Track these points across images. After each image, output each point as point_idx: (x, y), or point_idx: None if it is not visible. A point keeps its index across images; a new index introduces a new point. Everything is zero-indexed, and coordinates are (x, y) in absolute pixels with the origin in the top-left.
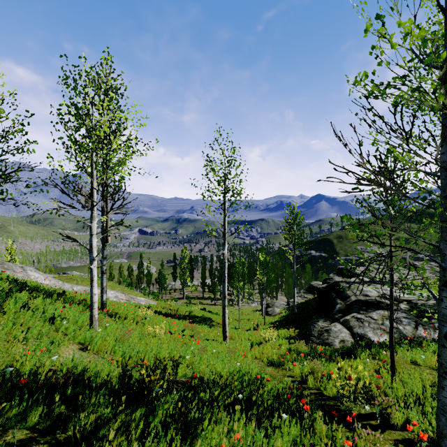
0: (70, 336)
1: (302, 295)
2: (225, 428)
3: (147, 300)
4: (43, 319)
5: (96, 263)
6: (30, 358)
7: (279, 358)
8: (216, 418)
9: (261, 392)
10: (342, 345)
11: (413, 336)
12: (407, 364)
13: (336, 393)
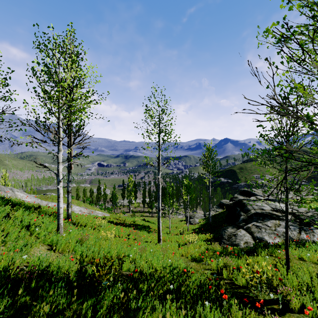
0: (41, 239)
1: (215, 209)
2: (159, 316)
3: (103, 213)
4: (21, 226)
5: (61, 184)
6: (5, 257)
7: (200, 256)
8: (152, 305)
9: (187, 283)
10: (246, 245)
11: (297, 239)
12: (296, 260)
13: (244, 283)
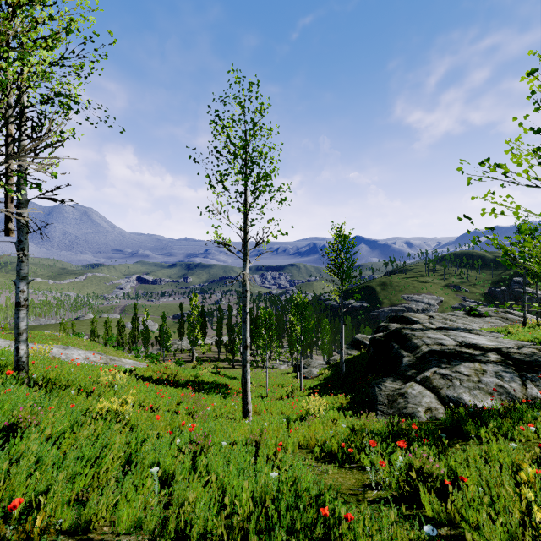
0: None
1: (345, 351)
2: None
3: (137, 363)
4: None
5: None
6: None
7: (343, 447)
8: None
9: None
10: (430, 416)
11: (525, 398)
12: None
13: (504, 538)
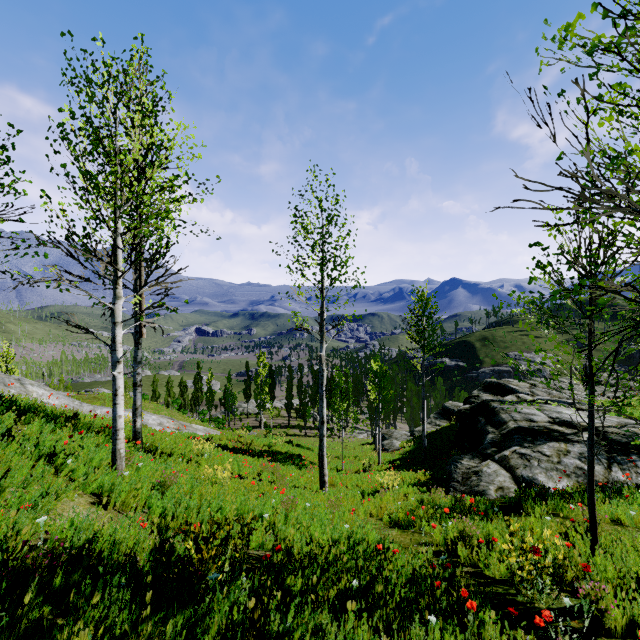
0: (79, 482)
1: (433, 421)
2: None
3: (207, 429)
4: (36, 456)
5: (121, 368)
6: None
7: (408, 516)
8: (315, 623)
9: (387, 574)
10: (500, 494)
11: (605, 481)
12: (606, 523)
13: (505, 573)
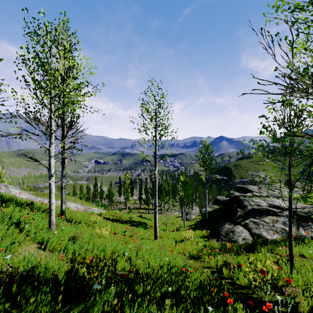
0: (31, 237)
1: (211, 205)
2: None
3: (99, 210)
4: (10, 223)
5: (53, 179)
6: None
7: (198, 253)
8: (149, 311)
9: (187, 284)
10: (244, 242)
11: (296, 235)
12: (297, 257)
13: (247, 282)
